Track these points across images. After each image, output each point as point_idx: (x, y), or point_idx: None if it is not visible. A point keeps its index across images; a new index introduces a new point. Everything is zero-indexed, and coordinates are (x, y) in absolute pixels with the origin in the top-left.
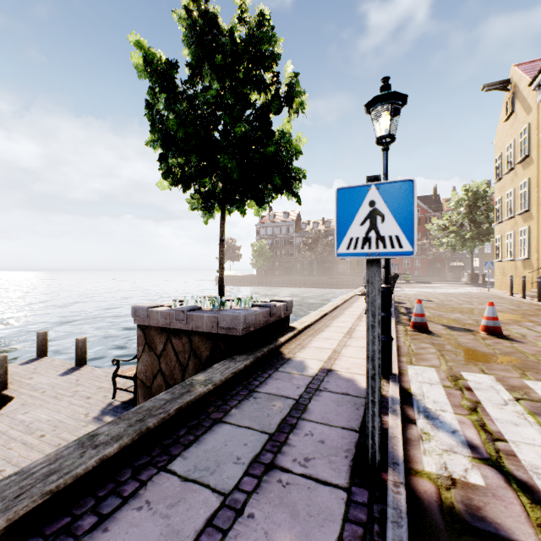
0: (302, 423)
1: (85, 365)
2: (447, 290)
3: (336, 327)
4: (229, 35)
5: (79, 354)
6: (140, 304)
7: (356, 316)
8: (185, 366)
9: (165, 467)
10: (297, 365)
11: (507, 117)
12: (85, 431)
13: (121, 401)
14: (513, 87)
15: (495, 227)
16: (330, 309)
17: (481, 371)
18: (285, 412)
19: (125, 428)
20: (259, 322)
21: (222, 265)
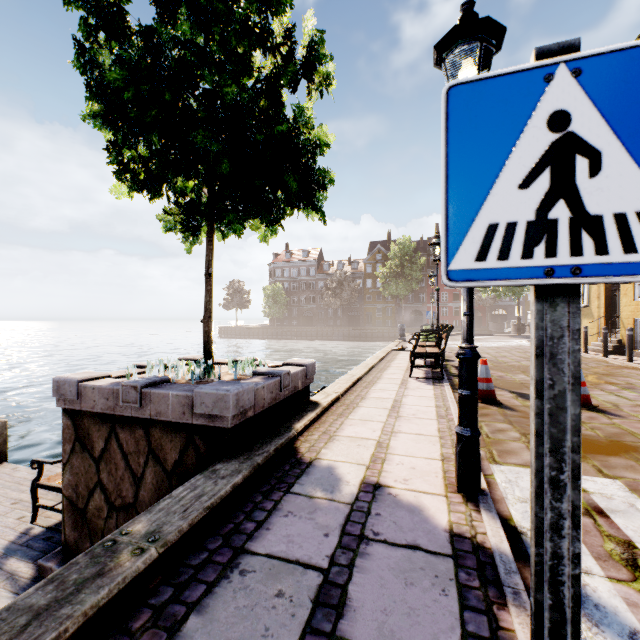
0: None
1: (4, 462)
2: (495, 343)
3: (375, 399)
4: None
5: None
6: (67, 375)
7: (399, 381)
8: (140, 477)
9: None
10: (322, 477)
11: None
12: None
13: (45, 525)
14: None
15: None
16: (364, 372)
17: (598, 472)
18: (302, 619)
19: None
20: (262, 401)
21: (209, 311)
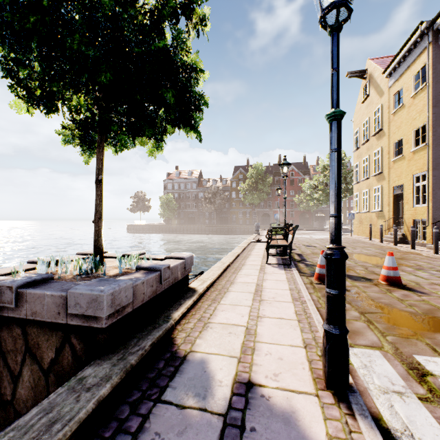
0: None
1: None
2: (320, 236)
3: (241, 284)
4: None
5: None
6: None
7: (258, 267)
8: (17, 375)
9: None
10: (195, 376)
11: (364, 100)
12: None
13: None
14: (368, 76)
15: (354, 186)
16: (232, 260)
17: (434, 351)
18: None
19: None
20: (141, 296)
21: (99, 213)
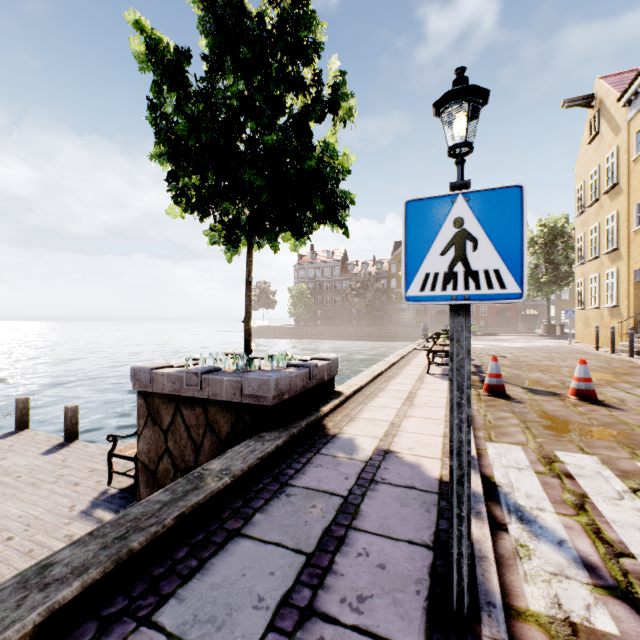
0: (353, 536)
1: (77, 440)
2: (521, 343)
3: (392, 391)
4: (257, 17)
5: (69, 426)
6: (142, 364)
7: (416, 377)
8: (199, 445)
9: (148, 619)
10: (344, 445)
11: (591, 139)
12: (68, 531)
13: (118, 488)
14: (598, 103)
15: (577, 269)
16: (385, 368)
17: (580, 450)
18: (329, 518)
19: (95, 553)
20: (295, 387)
21: (249, 313)
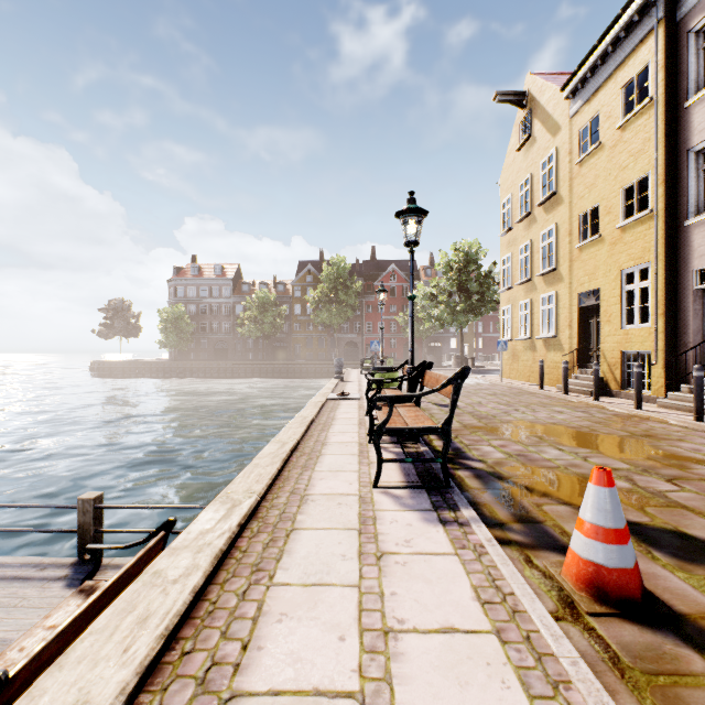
0: None
1: None
2: None
3: None
4: None
5: None
6: None
7: (353, 510)
8: None
9: None
10: None
11: (522, 144)
12: None
13: None
14: (530, 102)
15: (502, 295)
16: (270, 479)
17: None
18: None
19: None
20: None
21: None
